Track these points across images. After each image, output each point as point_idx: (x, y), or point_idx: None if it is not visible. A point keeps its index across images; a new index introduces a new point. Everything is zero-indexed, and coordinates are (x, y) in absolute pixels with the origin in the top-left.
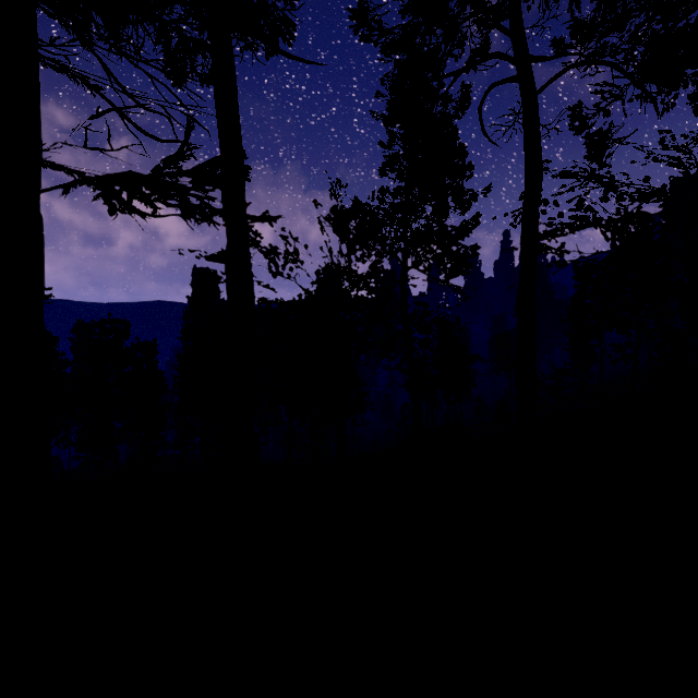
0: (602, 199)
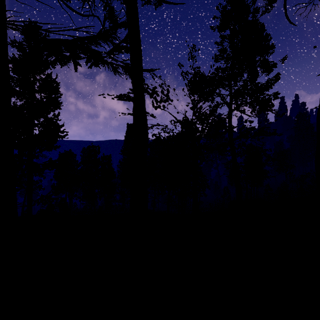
0: None
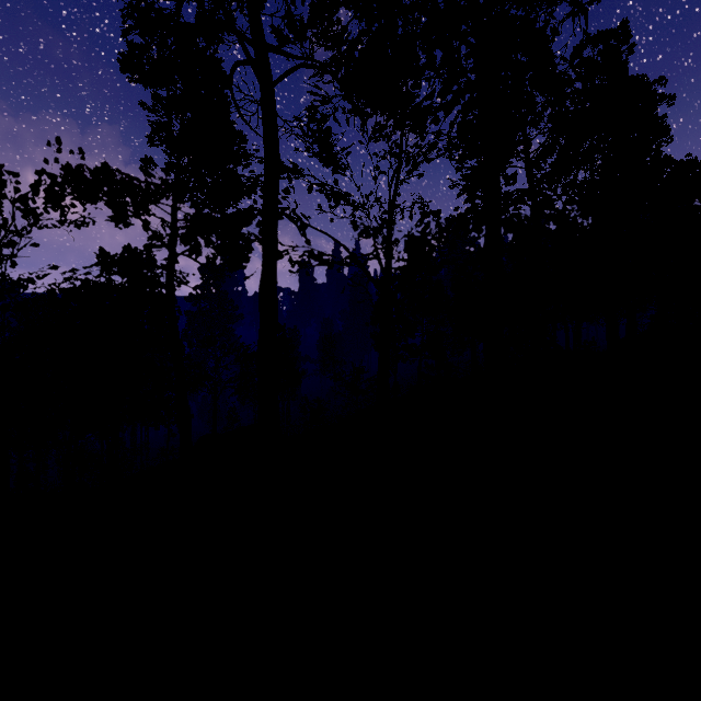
0: (286, 188)
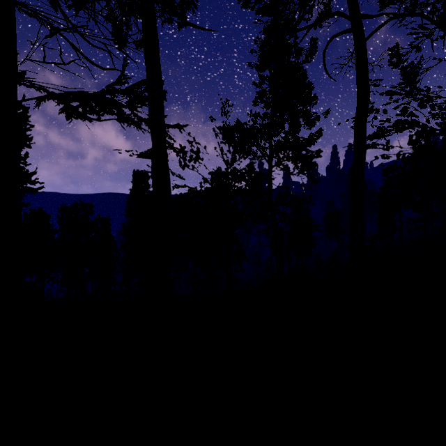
0: (421, 106)
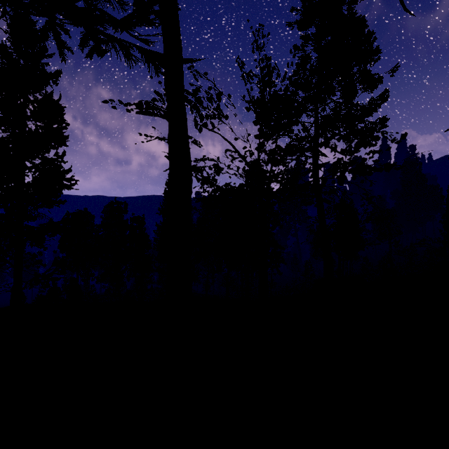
0: None
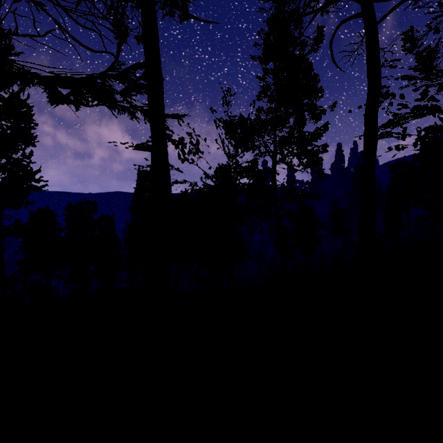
0: None
